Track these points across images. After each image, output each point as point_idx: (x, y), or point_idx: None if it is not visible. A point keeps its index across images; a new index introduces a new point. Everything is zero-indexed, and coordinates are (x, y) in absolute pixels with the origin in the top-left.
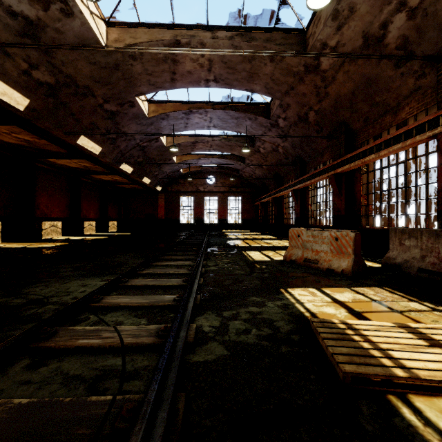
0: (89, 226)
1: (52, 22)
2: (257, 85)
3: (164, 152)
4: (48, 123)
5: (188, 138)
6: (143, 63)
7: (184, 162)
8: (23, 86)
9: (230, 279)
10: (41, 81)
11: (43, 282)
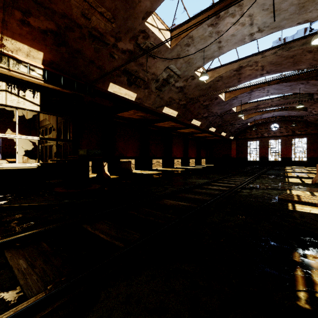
0: (192, 161)
1: (188, 84)
2: (302, 66)
3: (235, 115)
4: (182, 118)
5: (252, 104)
6: (222, 81)
7: (249, 118)
8: (176, 108)
9: (263, 185)
10: (181, 104)
11: (190, 179)
